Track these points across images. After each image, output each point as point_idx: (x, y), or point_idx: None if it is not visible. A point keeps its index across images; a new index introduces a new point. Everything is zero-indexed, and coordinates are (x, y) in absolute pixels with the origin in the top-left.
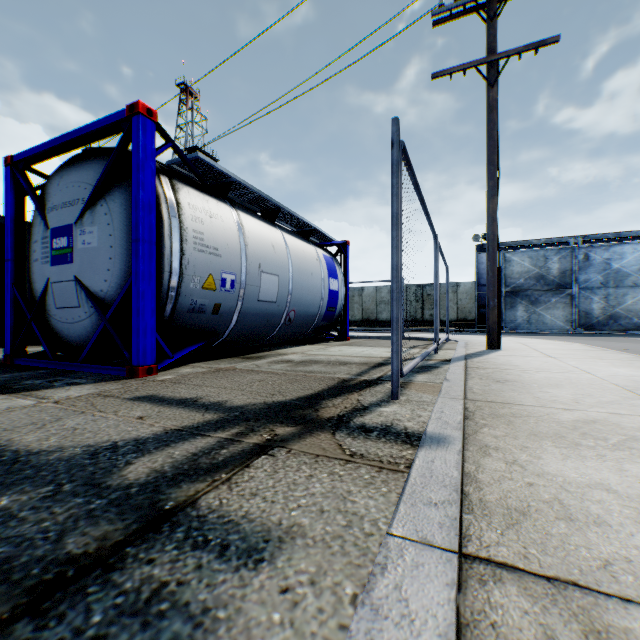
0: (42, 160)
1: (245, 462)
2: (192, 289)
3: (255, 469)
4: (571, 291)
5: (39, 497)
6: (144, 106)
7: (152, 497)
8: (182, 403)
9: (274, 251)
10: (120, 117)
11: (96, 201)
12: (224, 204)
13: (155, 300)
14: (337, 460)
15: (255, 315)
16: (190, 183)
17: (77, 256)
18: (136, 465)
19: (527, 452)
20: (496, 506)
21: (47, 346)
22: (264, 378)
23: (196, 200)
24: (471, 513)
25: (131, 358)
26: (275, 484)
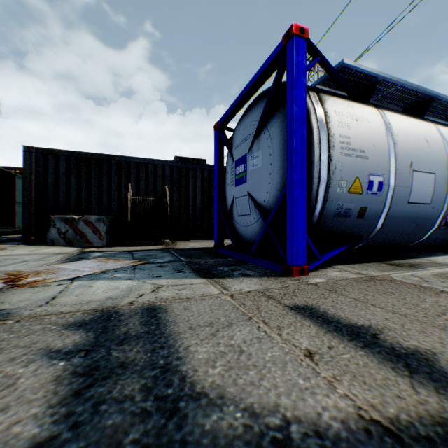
0: (230, 118)
1: None
2: (338, 194)
3: None
4: None
5: None
6: (297, 27)
7: None
8: (355, 335)
9: (427, 146)
10: (277, 51)
11: (260, 131)
12: (367, 107)
13: (306, 205)
14: None
15: (402, 219)
16: (334, 94)
17: (248, 176)
18: None
19: None
20: None
21: (232, 241)
22: None
23: (341, 107)
24: None
25: (285, 257)
26: None
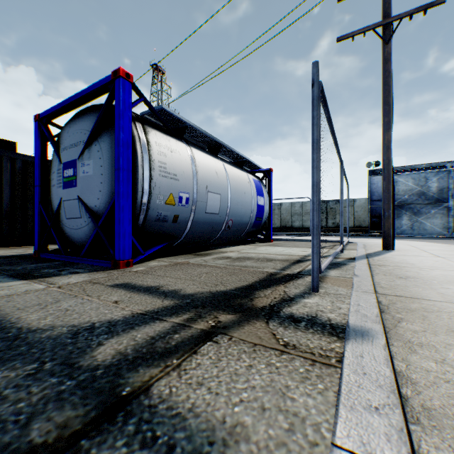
0: (58, 116)
1: (193, 348)
2: (158, 204)
3: (201, 356)
4: (447, 204)
5: (24, 374)
6: (123, 71)
7: (113, 381)
8: (148, 290)
9: (217, 176)
10: (107, 81)
11: (92, 142)
12: (181, 142)
13: (131, 212)
14: (272, 350)
15: (203, 223)
16: (157, 127)
17: (79, 182)
18: (105, 346)
19: (452, 350)
20: (441, 416)
21: (60, 245)
22: (210, 271)
23: (161, 139)
24: (417, 423)
25: (115, 254)
26: (219, 373)
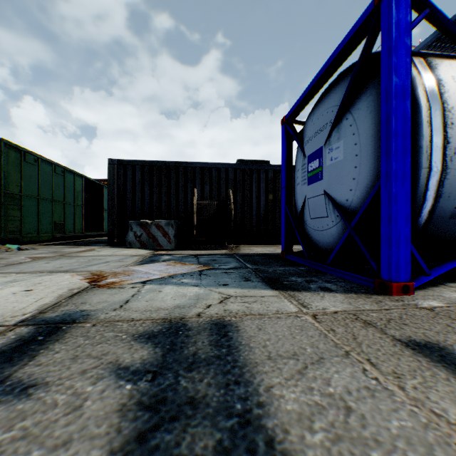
0: (301, 110)
1: None
2: None
3: None
4: None
5: None
6: None
7: None
8: None
9: None
10: (366, 15)
11: (340, 118)
12: None
13: (409, 204)
14: None
15: None
16: (447, 57)
17: (325, 173)
18: None
19: None
20: None
21: (304, 248)
22: None
23: None
24: None
25: (378, 270)
26: None
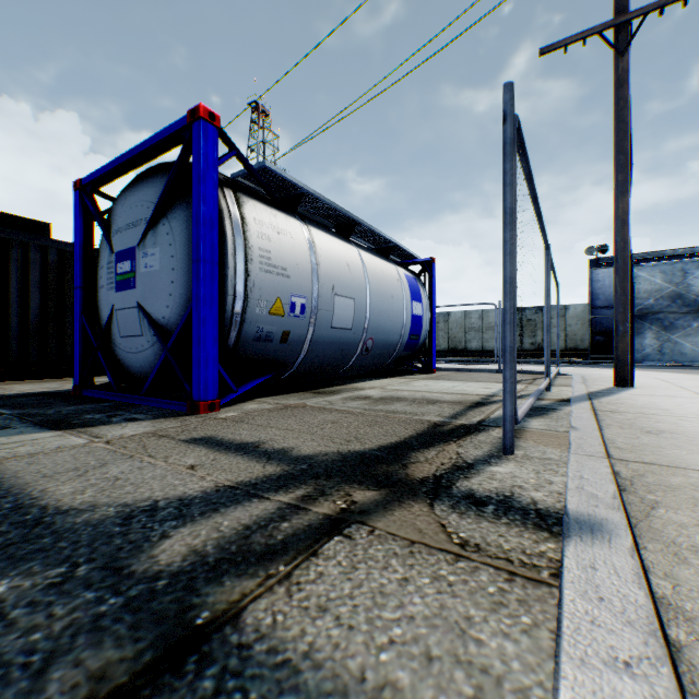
0: (108, 182)
1: (312, 546)
2: (258, 315)
3: (325, 559)
4: None
5: (44, 584)
6: (205, 110)
7: (182, 599)
8: (241, 449)
9: (349, 271)
10: (181, 125)
11: (158, 220)
12: (293, 219)
13: (217, 327)
14: (442, 552)
15: (328, 344)
16: (256, 196)
17: (139, 281)
18: (172, 539)
19: None
20: None
21: (112, 377)
22: (338, 418)
23: (262, 215)
24: None
25: (192, 392)
26: (353, 591)
